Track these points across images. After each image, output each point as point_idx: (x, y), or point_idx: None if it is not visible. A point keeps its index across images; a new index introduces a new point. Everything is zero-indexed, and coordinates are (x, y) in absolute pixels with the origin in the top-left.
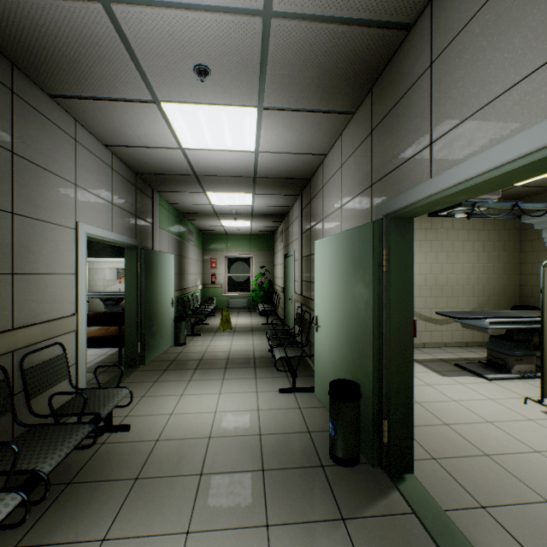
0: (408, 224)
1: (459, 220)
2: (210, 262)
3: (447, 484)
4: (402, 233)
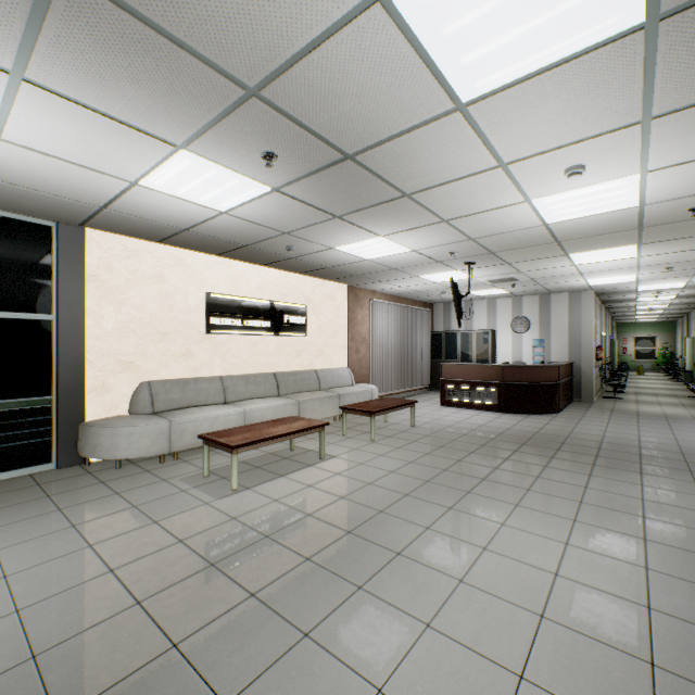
0: None
1: None
2: (621, 341)
3: None
4: None
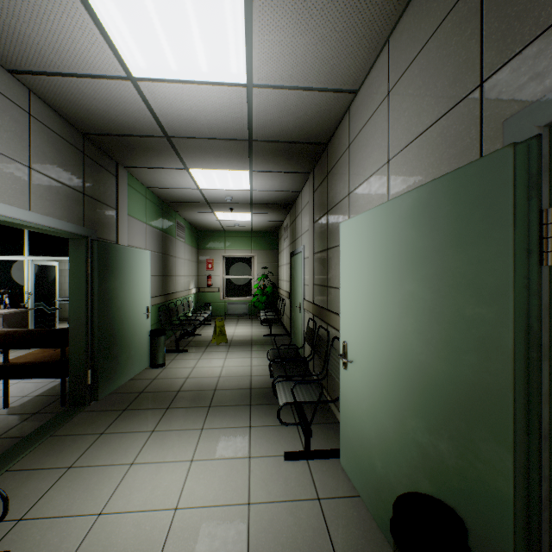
0: None
1: None
2: (206, 263)
3: None
4: None
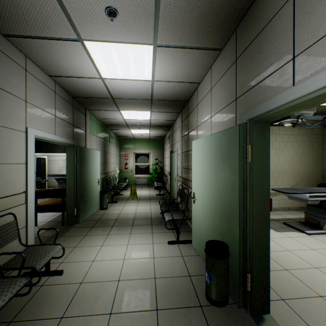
0: (266, 126)
1: (283, 129)
2: (124, 156)
3: (297, 323)
4: (262, 133)
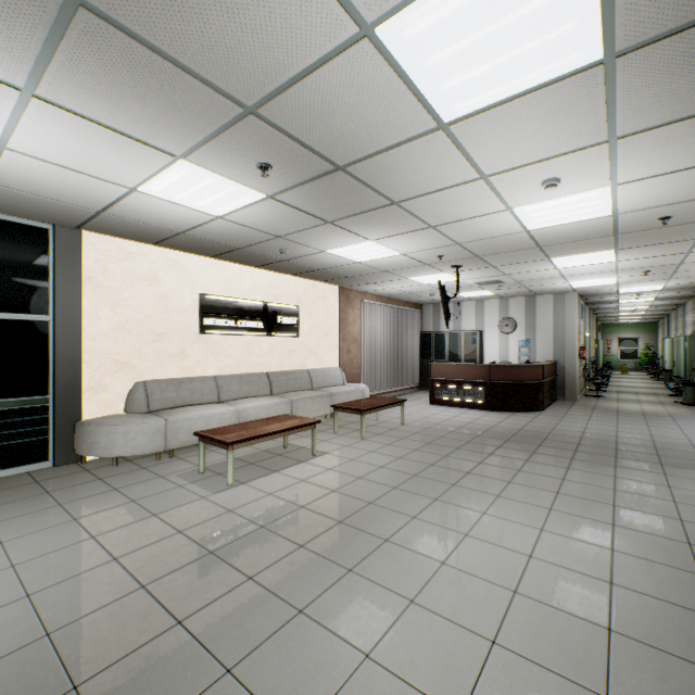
0: None
1: None
2: (606, 341)
3: None
4: None
